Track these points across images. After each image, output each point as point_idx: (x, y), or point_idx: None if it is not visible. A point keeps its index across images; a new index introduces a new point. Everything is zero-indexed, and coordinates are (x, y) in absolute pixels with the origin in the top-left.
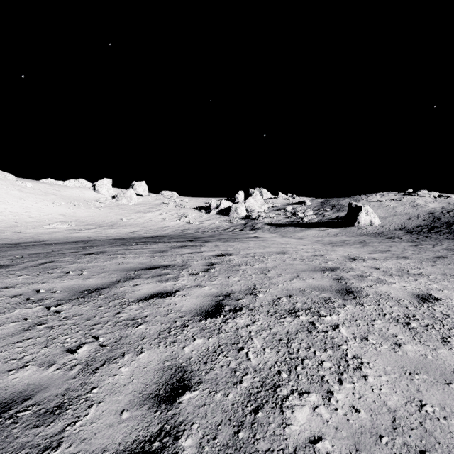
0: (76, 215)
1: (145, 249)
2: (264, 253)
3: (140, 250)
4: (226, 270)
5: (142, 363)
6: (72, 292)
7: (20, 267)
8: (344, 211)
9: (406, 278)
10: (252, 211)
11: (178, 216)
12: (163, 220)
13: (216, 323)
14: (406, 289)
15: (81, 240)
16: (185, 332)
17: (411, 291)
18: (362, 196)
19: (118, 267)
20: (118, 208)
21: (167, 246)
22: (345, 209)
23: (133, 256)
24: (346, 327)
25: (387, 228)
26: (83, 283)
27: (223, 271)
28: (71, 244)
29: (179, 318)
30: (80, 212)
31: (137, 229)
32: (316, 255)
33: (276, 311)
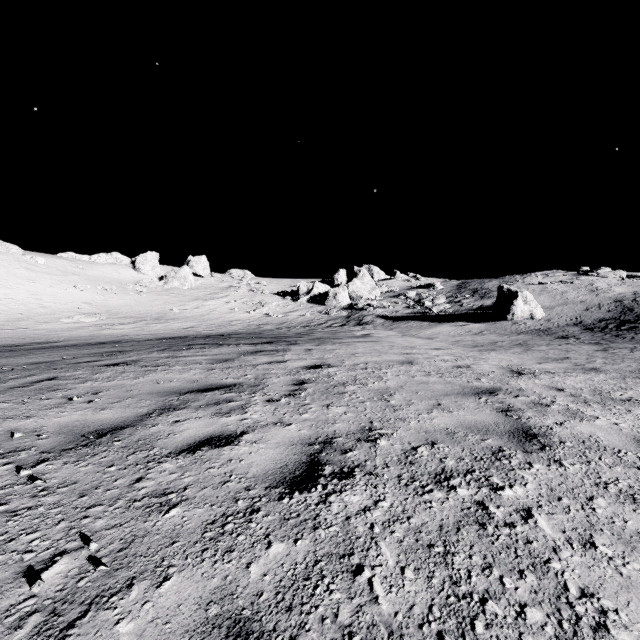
0: (107, 303)
1: (200, 356)
2: (381, 363)
3: (193, 359)
4: (324, 393)
5: (164, 609)
6: (71, 436)
7: (2, 387)
8: (491, 298)
9: (613, 407)
10: (359, 298)
11: (252, 305)
12: (231, 311)
13: (309, 505)
14: (621, 430)
15: (113, 339)
16: (253, 525)
17: (632, 434)
18: (516, 277)
19: (154, 387)
20: (168, 294)
21: (233, 351)
22: (493, 295)
23: (180, 368)
24: (546, 514)
25: (555, 323)
26: (92, 417)
27: (318, 395)
28: (93, 347)
29: (243, 491)
30: (113, 299)
31: (194, 324)
32: (459, 367)
33: (413, 477)
